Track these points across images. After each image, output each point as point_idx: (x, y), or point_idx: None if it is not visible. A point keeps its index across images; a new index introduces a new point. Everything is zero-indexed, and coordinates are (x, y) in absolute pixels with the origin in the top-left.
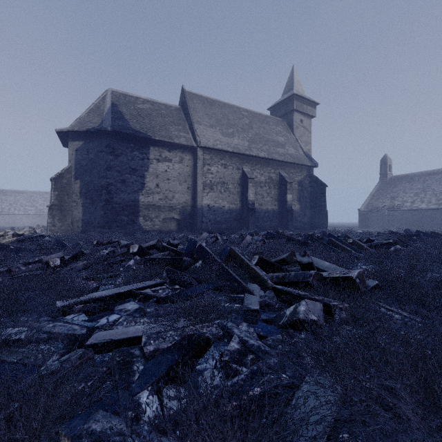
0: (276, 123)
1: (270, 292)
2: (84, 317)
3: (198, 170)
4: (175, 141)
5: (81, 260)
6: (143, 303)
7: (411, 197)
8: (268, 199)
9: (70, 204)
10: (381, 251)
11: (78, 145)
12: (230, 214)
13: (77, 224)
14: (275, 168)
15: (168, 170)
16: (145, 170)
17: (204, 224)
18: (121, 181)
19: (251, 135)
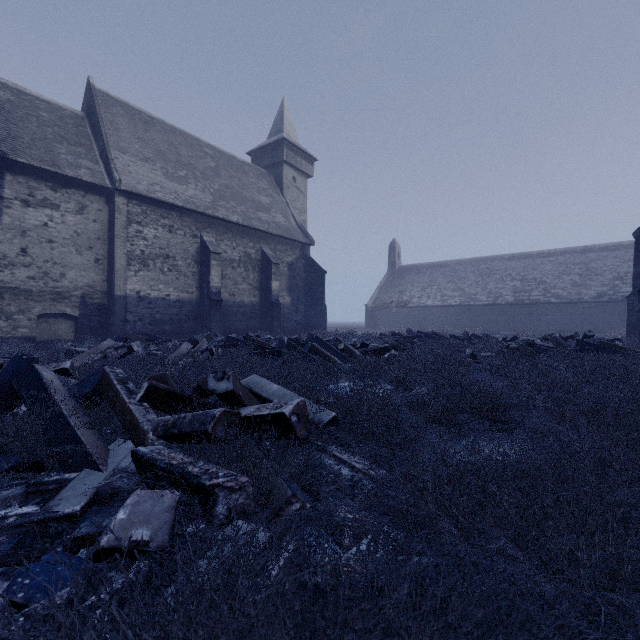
0: (259, 175)
1: None
2: None
3: (117, 230)
4: (67, 172)
5: None
6: None
7: (418, 291)
8: (245, 287)
9: None
10: (371, 359)
11: None
12: (180, 308)
13: None
14: (256, 241)
15: (52, 225)
16: None
17: (130, 324)
18: None
19: (217, 186)
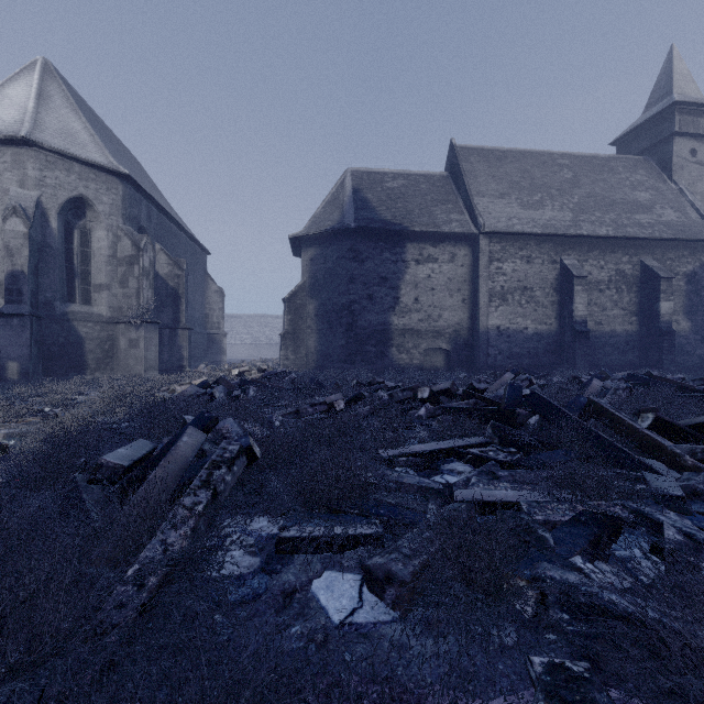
0: (631, 167)
1: (694, 474)
2: (412, 472)
3: (480, 270)
4: (444, 229)
5: (363, 405)
6: (472, 466)
7: None
8: (616, 313)
9: (304, 330)
10: None
11: (313, 252)
12: (537, 341)
13: (312, 358)
14: (632, 253)
15: (433, 276)
16: (399, 278)
17: (491, 358)
18: (366, 297)
19: (577, 199)
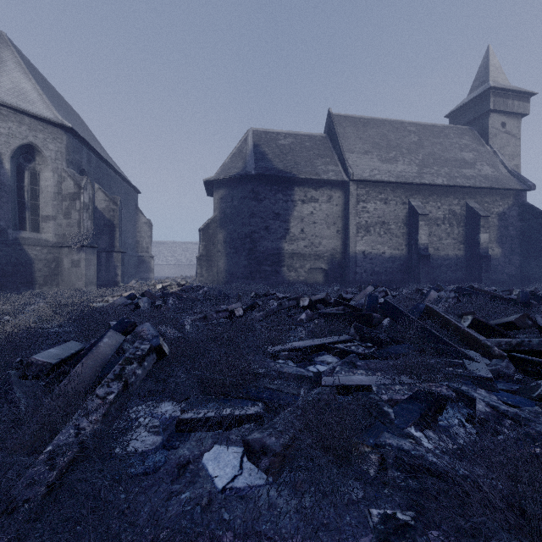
0: (460, 134)
1: (500, 361)
2: (292, 363)
3: (350, 209)
4: (323, 177)
5: (258, 311)
6: (338, 358)
7: None
8: (449, 242)
9: (215, 254)
10: None
11: (222, 193)
12: (392, 263)
13: (221, 275)
14: (460, 197)
15: (314, 212)
16: (289, 214)
17: (358, 275)
18: (264, 228)
19: (421, 157)
